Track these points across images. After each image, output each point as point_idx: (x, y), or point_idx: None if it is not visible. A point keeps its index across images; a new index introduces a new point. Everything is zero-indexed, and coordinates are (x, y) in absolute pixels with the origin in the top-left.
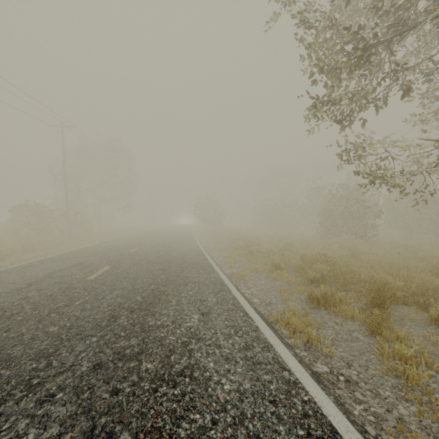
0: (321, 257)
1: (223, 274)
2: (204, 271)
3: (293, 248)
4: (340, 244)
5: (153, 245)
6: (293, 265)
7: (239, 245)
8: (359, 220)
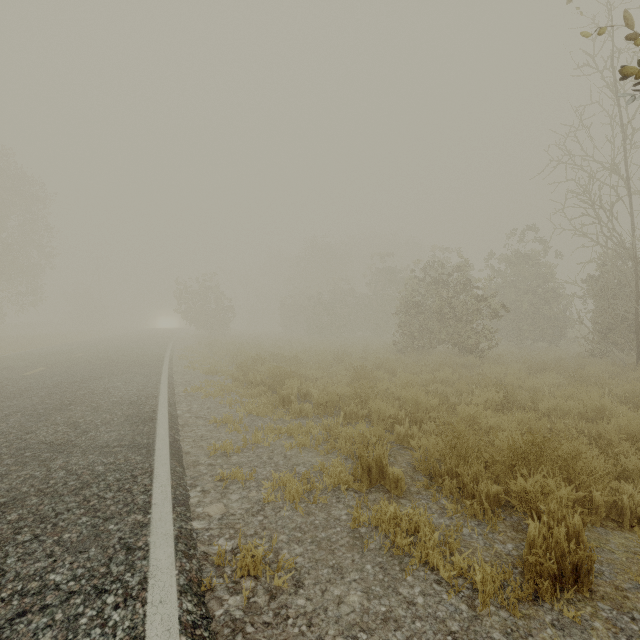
0: (467, 417)
1: (171, 570)
2: (78, 563)
3: (379, 385)
4: (450, 367)
5: (19, 391)
6: (419, 456)
7: (257, 379)
8: (466, 321)
